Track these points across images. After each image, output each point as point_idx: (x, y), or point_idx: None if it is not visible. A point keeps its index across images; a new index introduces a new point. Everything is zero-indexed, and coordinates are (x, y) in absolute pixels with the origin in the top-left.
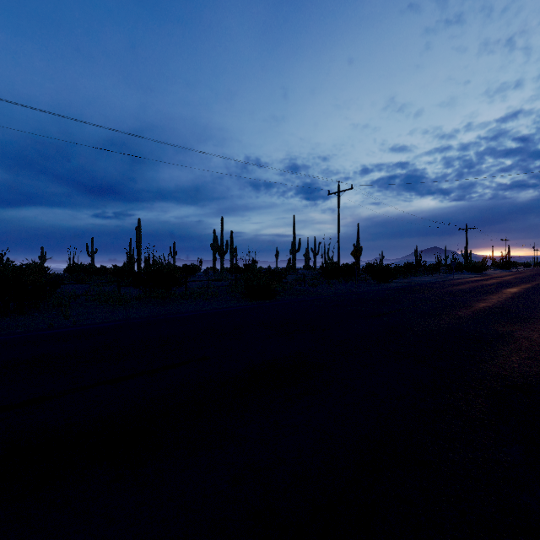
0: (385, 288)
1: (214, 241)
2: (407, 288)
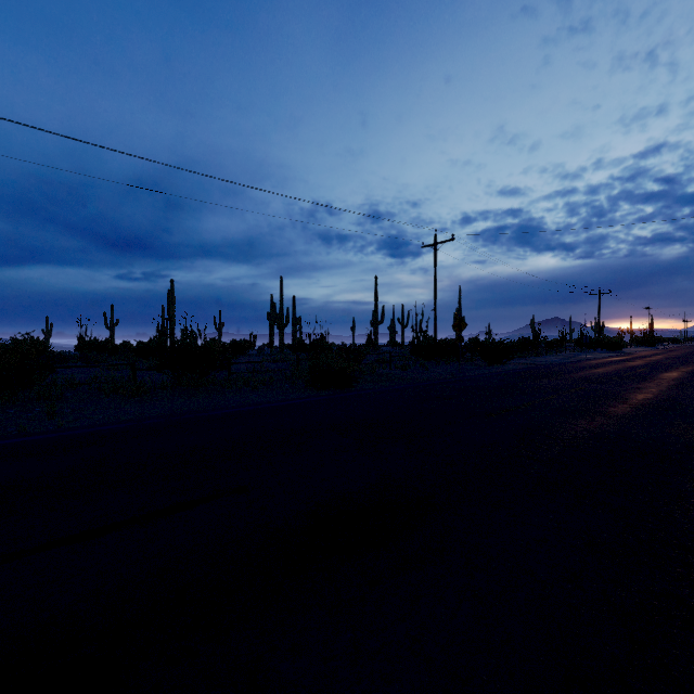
0: (499, 371)
1: (271, 310)
2: (528, 371)
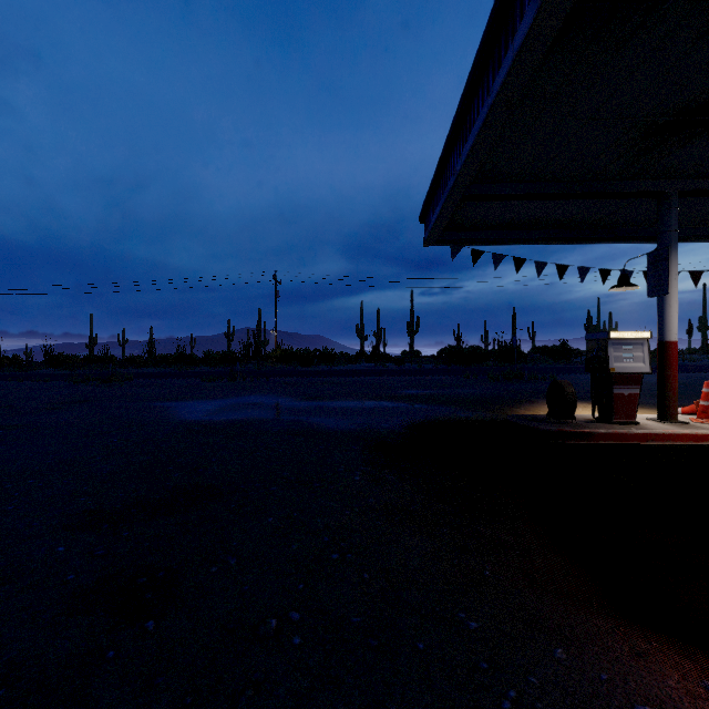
0: None
1: (588, 322)
2: None
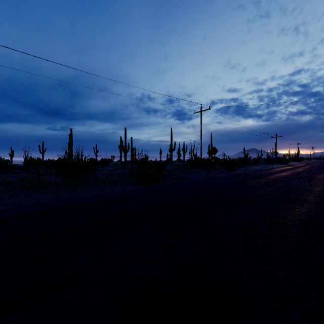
0: (234, 174)
1: (121, 144)
2: (248, 174)
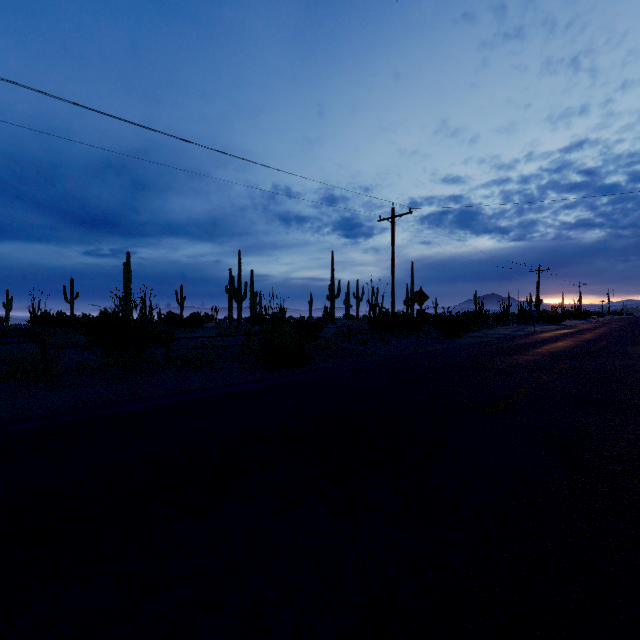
0: (461, 345)
1: (230, 283)
2: (491, 345)
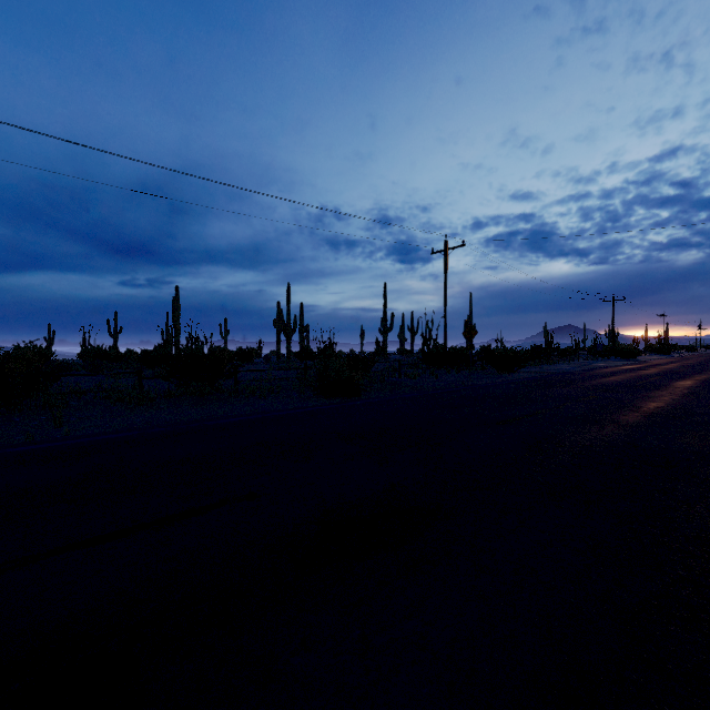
0: (510, 380)
1: (278, 317)
2: (540, 380)
